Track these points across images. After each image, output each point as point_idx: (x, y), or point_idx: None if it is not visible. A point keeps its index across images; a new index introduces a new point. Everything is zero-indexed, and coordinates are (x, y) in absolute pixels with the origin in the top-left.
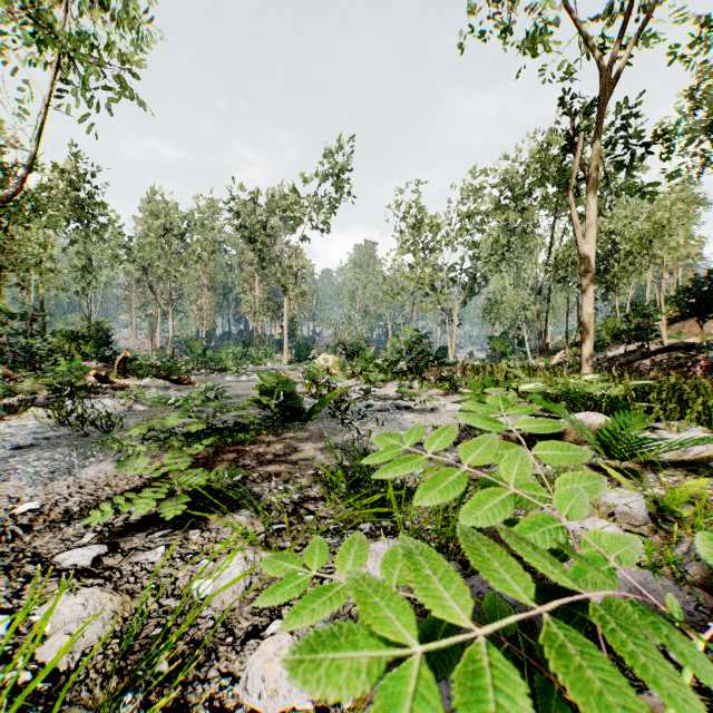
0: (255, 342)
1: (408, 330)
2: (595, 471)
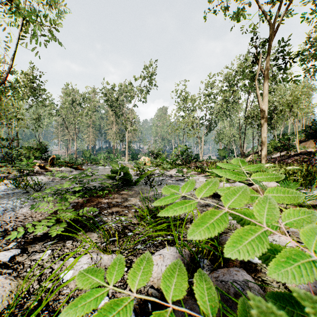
0: (113, 151)
1: (181, 145)
2: None
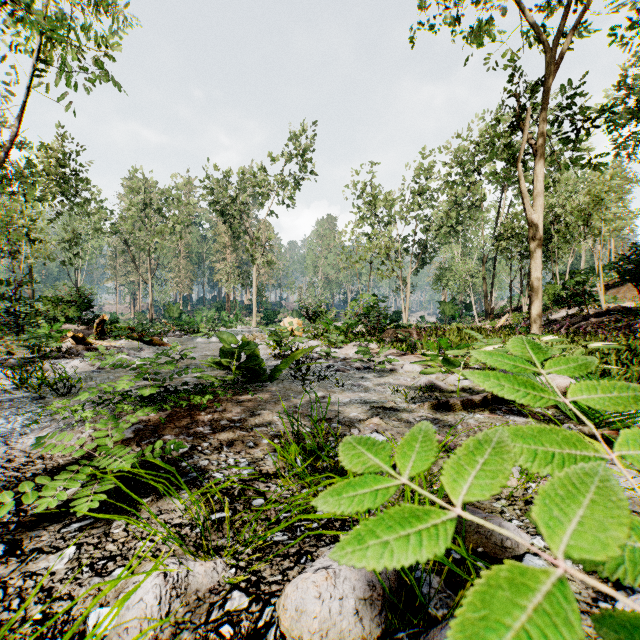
0: (227, 307)
1: (366, 295)
2: None
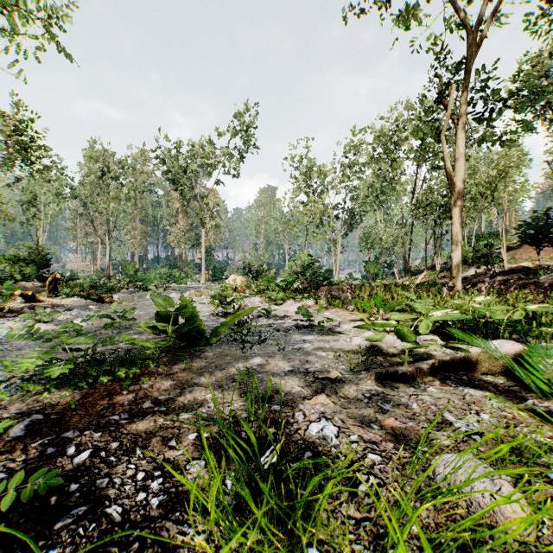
0: (179, 265)
1: (303, 255)
2: (545, 424)
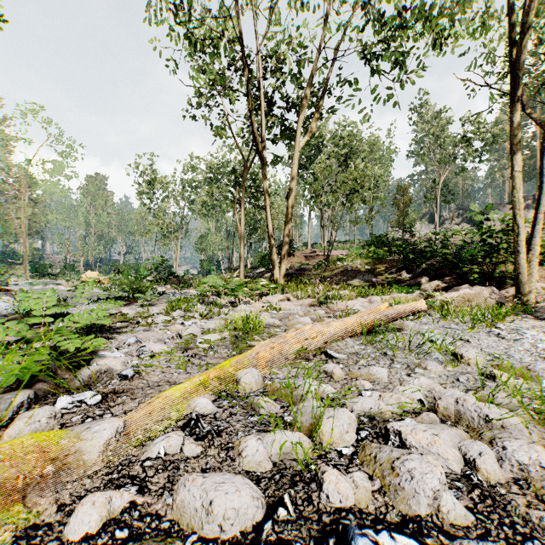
0: None
1: (156, 257)
2: None
